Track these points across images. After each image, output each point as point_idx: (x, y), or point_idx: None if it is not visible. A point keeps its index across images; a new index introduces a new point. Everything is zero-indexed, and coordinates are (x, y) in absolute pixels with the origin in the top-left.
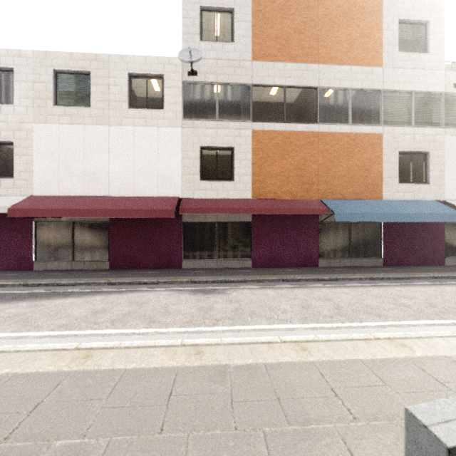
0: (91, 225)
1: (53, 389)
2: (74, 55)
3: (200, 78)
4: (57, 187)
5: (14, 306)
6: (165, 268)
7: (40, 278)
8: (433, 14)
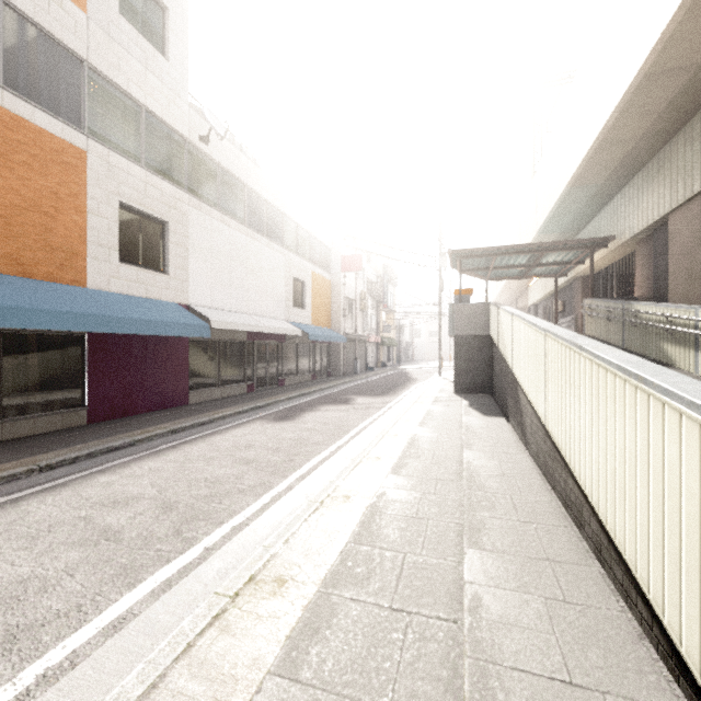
0: None
1: None
2: None
3: None
4: None
5: None
6: None
7: None
8: (174, 4)
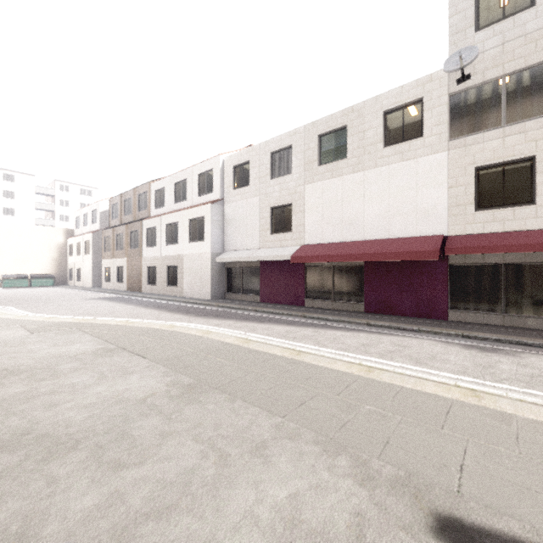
0: (348, 269)
1: (353, 382)
2: (334, 115)
3: (475, 80)
4: (321, 236)
5: (304, 330)
6: (425, 317)
7: (312, 313)
8: None
